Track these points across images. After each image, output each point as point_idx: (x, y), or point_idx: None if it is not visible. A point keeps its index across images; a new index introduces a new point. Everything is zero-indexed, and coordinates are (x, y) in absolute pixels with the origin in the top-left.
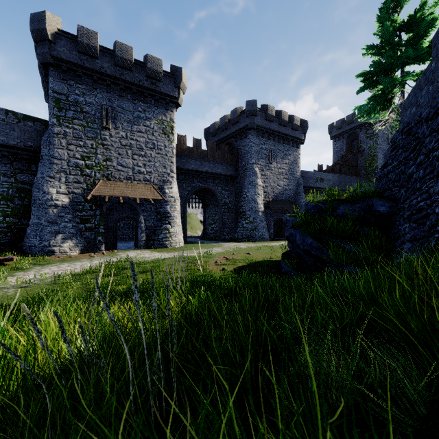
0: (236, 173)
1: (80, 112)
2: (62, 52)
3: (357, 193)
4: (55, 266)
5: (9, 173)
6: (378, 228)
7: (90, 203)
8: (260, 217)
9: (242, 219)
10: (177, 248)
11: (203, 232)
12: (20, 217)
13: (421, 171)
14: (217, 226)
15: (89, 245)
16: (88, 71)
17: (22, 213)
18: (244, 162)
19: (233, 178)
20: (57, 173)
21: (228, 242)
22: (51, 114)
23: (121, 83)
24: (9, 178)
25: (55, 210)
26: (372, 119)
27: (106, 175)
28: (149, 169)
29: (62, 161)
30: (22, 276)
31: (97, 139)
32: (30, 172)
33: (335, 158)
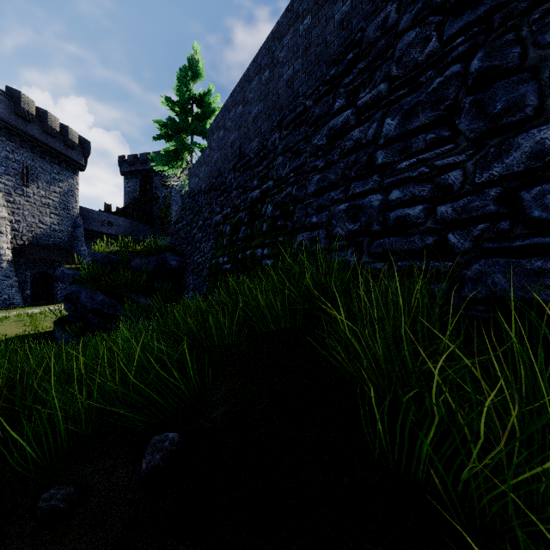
0: None
1: None
2: None
3: (152, 245)
4: None
5: None
6: (171, 281)
7: None
8: (4, 269)
9: None
10: None
11: None
12: None
13: (200, 233)
14: None
15: None
16: None
17: None
18: None
19: None
20: None
21: None
22: None
23: None
24: None
25: None
26: (166, 172)
27: None
28: None
29: None
30: None
31: None
32: None
33: (127, 200)
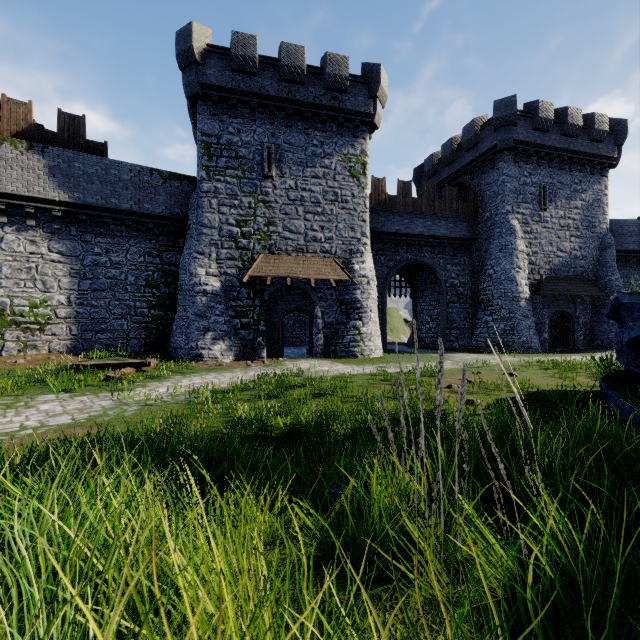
0: (472, 234)
1: (235, 158)
2: (211, 76)
3: None
4: (199, 376)
5: (154, 252)
6: None
7: (247, 288)
8: (522, 308)
9: (485, 314)
10: (372, 359)
11: (412, 336)
12: (166, 309)
13: None
14: (438, 325)
15: (246, 350)
16: (244, 97)
17: (169, 304)
18: (489, 213)
19: (467, 243)
20: (207, 247)
21: (460, 353)
22: (199, 165)
23: (289, 106)
24: (155, 257)
25: (203, 298)
26: None
27: (268, 247)
28: (329, 234)
29: (212, 230)
30: (155, 387)
31: (257, 194)
32: (177, 249)
33: None
